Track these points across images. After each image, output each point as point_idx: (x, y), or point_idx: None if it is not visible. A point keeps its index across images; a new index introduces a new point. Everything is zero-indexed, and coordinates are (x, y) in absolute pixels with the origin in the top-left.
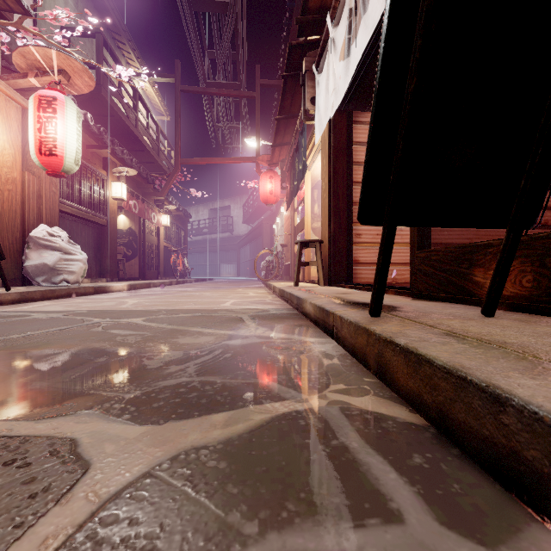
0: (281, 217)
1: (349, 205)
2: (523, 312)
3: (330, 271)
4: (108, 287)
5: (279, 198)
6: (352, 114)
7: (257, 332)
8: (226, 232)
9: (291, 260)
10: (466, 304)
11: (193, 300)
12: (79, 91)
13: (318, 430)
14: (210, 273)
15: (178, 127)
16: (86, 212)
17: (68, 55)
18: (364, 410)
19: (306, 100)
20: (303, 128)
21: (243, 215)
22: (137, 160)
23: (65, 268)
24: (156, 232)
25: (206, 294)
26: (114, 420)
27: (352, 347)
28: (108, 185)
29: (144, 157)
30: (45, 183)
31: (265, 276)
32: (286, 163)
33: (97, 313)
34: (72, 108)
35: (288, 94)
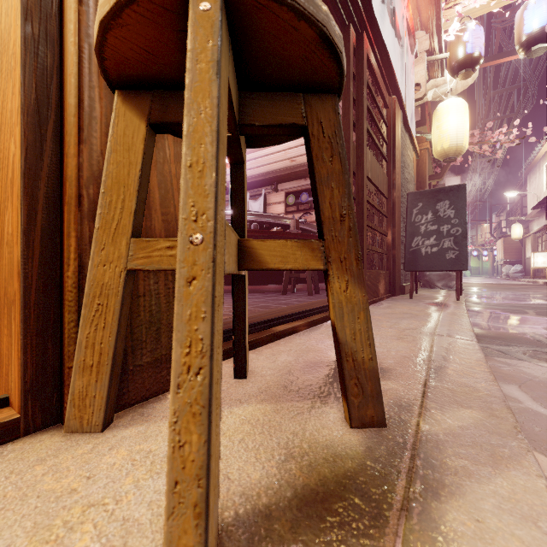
0: None
1: None
2: (387, 298)
3: None
4: None
5: None
6: None
7: (520, 328)
8: None
9: None
10: (382, 300)
11: None
12: None
13: (491, 313)
14: None
15: None
16: None
17: None
18: (477, 313)
19: None
20: None
21: None
22: None
23: None
24: None
25: None
26: (545, 317)
27: None
28: None
29: None
30: None
31: None
32: None
33: None
34: None
35: None
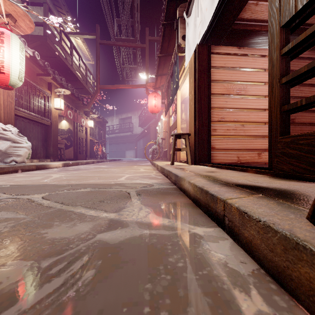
0: (161, 122)
1: (209, 109)
2: None
3: (195, 154)
4: (47, 165)
5: (160, 109)
6: (210, 47)
7: (140, 216)
8: (129, 132)
9: (167, 148)
10: None
11: (100, 174)
12: (24, 32)
13: None
14: (119, 156)
15: (98, 66)
16: (35, 116)
17: (11, 2)
18: None
19: (178, 37)
20: (176, 60)
21: (138, 122)
22: (73, 87)
23: (13, 152)
24: (85, 131)
25: (111, 169)
26: None
27: (275, 267)
28: (52, 100)
29: (77, 85)
30: (3, 96)
31: (151, 158)
32: (164, 86)
33: (14, 188)
34: (16, 41)
35: (166, 38)
